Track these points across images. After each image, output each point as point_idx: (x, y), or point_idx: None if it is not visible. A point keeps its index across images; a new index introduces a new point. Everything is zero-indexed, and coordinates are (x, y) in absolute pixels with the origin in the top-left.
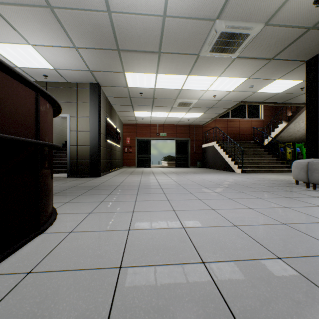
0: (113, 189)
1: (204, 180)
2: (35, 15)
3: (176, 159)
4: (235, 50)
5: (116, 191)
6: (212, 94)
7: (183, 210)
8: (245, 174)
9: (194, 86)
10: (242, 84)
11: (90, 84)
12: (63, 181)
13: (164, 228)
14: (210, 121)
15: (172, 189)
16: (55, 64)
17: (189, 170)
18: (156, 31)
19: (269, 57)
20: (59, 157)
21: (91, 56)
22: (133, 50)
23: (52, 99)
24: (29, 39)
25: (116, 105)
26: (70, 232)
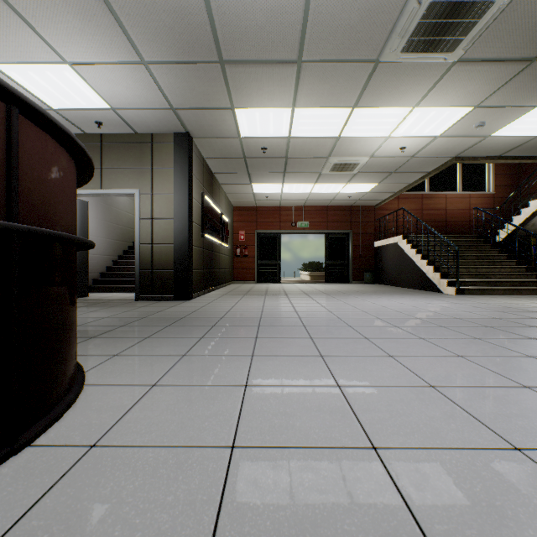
0: (210, 325)
1: (385, 309)
2: (67, 0)
3: (326, 268)
4: (455, 44)
5: (215, 330)
6: (398, 145)
7: (359, 385)
8: (465, 298)
9: (364, 130)
10: (461, 122)
11: (174, 135)
12: (125, 308)
13: (323, 447)
14: (390, 199)
15: (325, 327)
16: (112, 99)
17: (351, 289)
18: (293, 13)
19: (529, 54)
20: (127, 264)
21: (174, 79)
22: (249, 61)
23: (55, 129)
24: (64, 52)
25: (220, 173)
26: (91, 447)
